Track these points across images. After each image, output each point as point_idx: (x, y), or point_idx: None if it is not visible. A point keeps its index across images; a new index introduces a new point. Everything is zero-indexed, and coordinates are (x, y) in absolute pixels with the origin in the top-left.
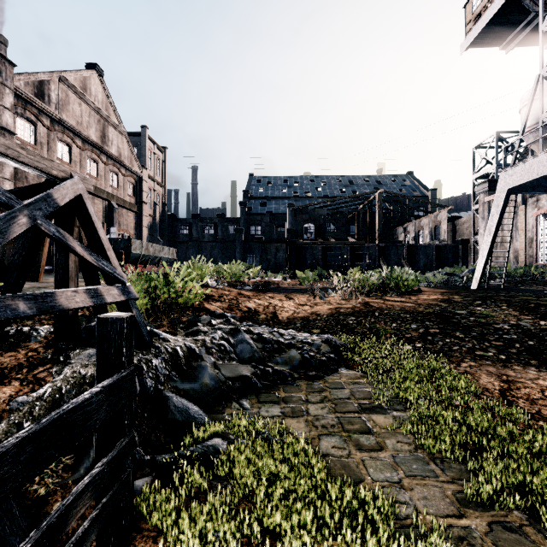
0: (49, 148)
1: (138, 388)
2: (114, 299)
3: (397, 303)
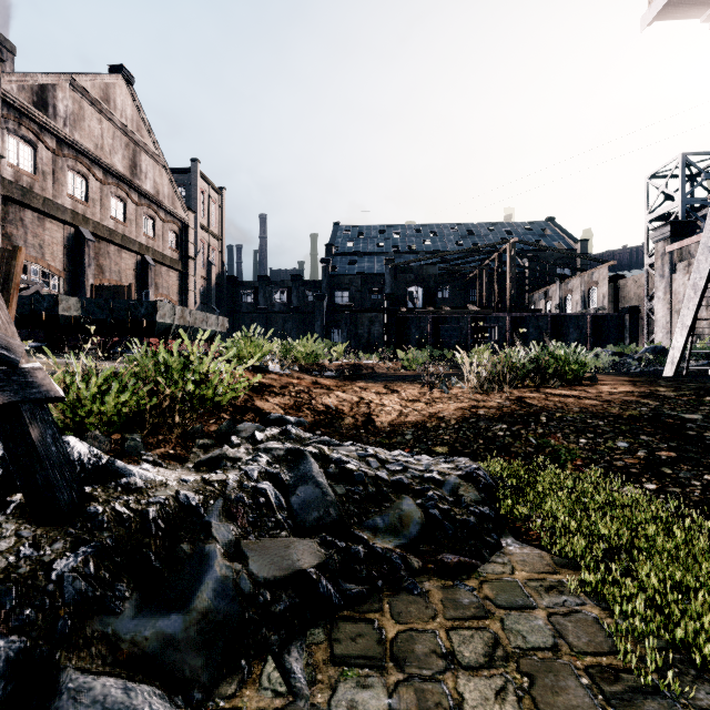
0: (55, 179)
1: None
2: None
3: (570, 400)
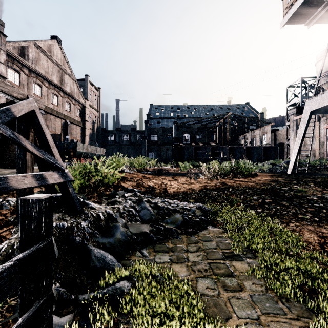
0: (28, 87)
1: (56, 254)
2: (55, 181)
3: (243, 183)
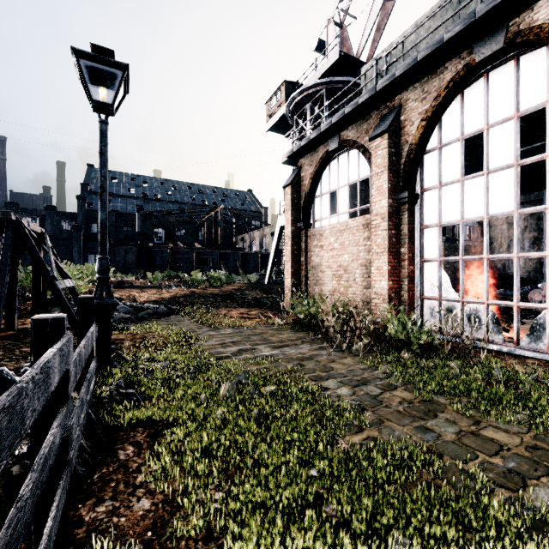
0: None
1: None
2: (72, 285)
3: (211, 291)
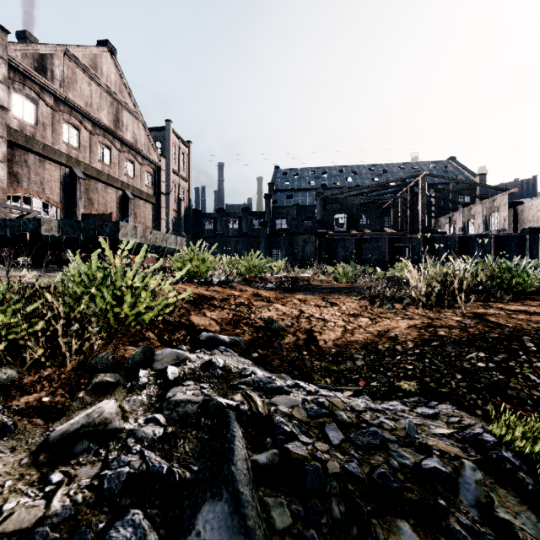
0: (53, 130)
1: None
2: None
3: None
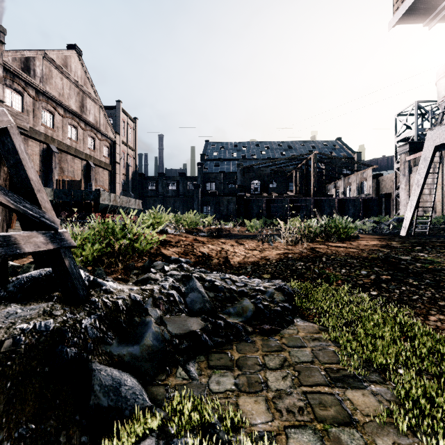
0: (34, 115)
1: None
2: (36, 248)
3: (341, 249)
